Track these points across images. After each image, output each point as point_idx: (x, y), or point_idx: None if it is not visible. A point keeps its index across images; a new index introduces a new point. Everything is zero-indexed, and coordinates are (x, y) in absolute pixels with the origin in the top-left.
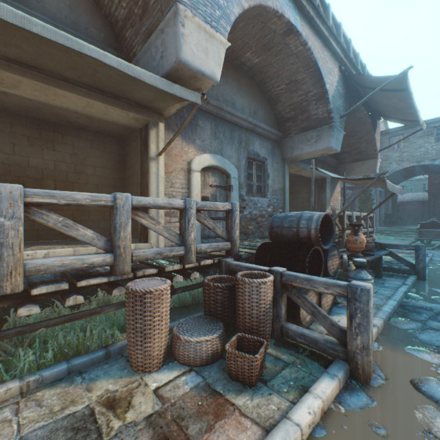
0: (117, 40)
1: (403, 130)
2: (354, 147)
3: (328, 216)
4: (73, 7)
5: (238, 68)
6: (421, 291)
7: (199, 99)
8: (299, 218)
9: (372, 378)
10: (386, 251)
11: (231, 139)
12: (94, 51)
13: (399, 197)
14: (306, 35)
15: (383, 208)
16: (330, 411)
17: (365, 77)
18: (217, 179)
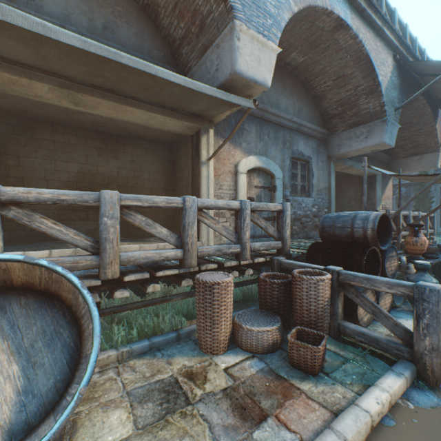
0: (173, 58)
1: None
2: (410, 140)
3: (386, 215)
4: (138, 33)
5: (283, 69)
6: None
7: (251, 105)
8: (353, 218)
9: None
10: None
11: (275, 140)
12: (165, 74)
13: None
14: (357, 28)
15: None
16: (398, 405)
17: (425, 64)
18: (262, 180)
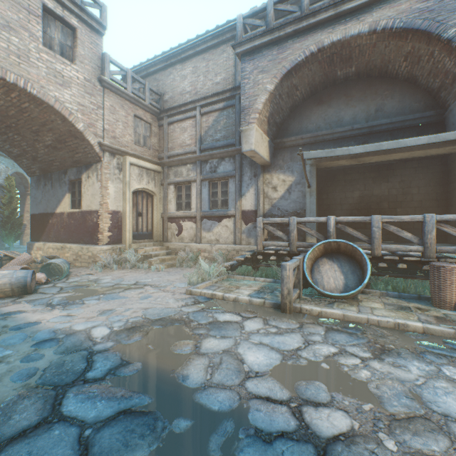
0: (433, 100)
1: None
2: None
3: None
4: (400, 100)
5: None
6: None
7: None
8: None
9: None
10: None
11: None
12: (411, 141)
13: None
14: None
15: None
16: None
17: None
18: None
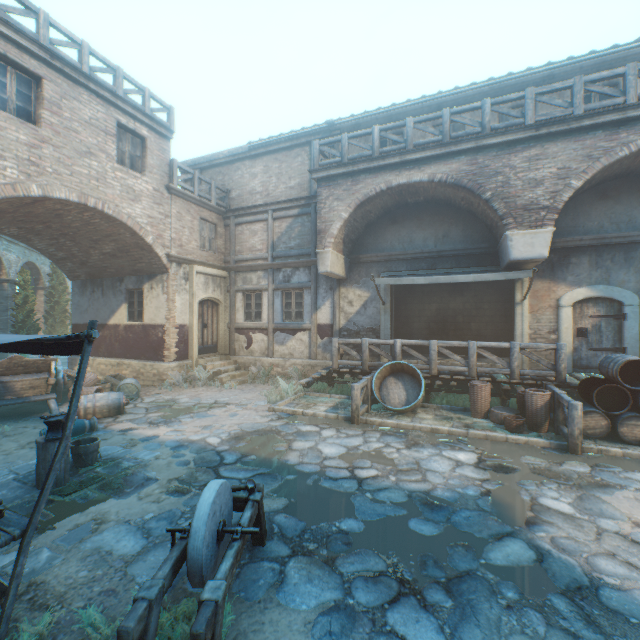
0: (489, 232)
1: None
2: None
3: None
4: (463, 229)
5: None
6: None
7: (530, 274)
8: (611, 360)
9: (580, 455)
10: None
11: (625, 261)
12: (462, 278)
13: None
14: None
15: None
16: (531, 445)
17: None
18: (601, 309)
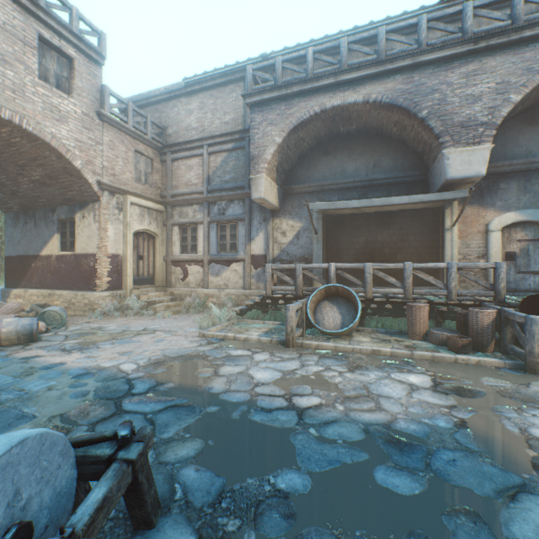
0: (419, 160)
1: None
2: None
3: None
4: (394, 158)
5: None
6: None
7: (466, 193)
8: None
9: None
10: None
11: None
12: (397, 200)
13: None
14: None
15: None
16: (483, 366)
17: None
18: (529, 233)
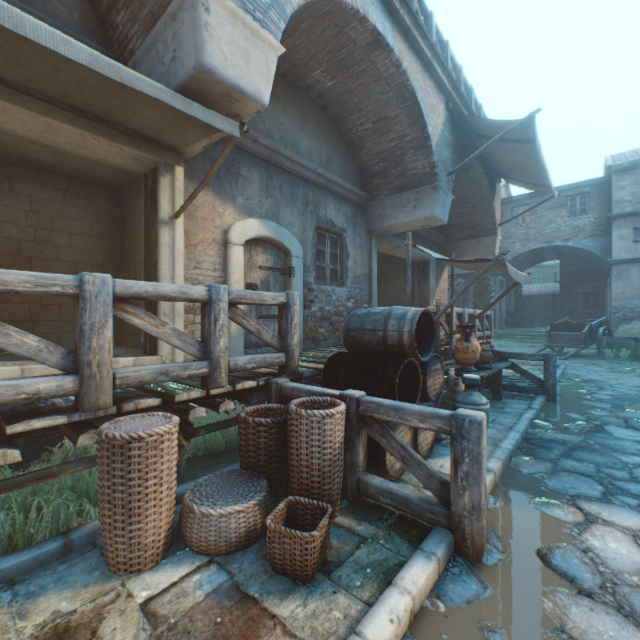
0: (102, 28)
1: (530, 199)
2: (466, 218)
3: (429, 313)
4: None
5: (303, 93)
6: (551, 417)
7: (236, 130)
8: (387, 316)
9: (486, 551)
10: (507, 362)
11: (292, 198)
12: (45, 32)
13: (524, 289)
14: (401, 52)
15: (504, 304)
16: (424, 612)
17: (480, 120)
18: (271, 258)
